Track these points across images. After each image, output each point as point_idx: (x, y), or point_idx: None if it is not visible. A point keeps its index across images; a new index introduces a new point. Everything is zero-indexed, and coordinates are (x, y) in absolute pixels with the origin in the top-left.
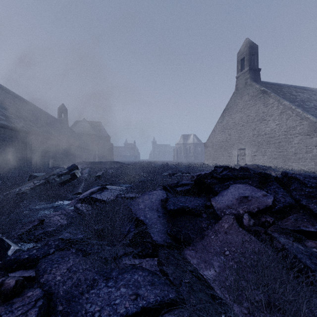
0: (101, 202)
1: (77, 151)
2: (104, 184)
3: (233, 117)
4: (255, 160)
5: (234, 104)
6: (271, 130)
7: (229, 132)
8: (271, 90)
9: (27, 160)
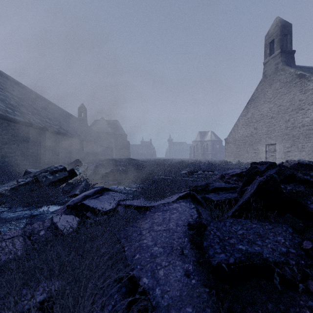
0: (94, 212)
1: (94, 149)
2: (111, 183)
3: (259, 108)
4: (289, 157)
5: (261, 93)
6: (311, 121)
7: (255, 126)
8: (309, 74)
9: (43, 157)
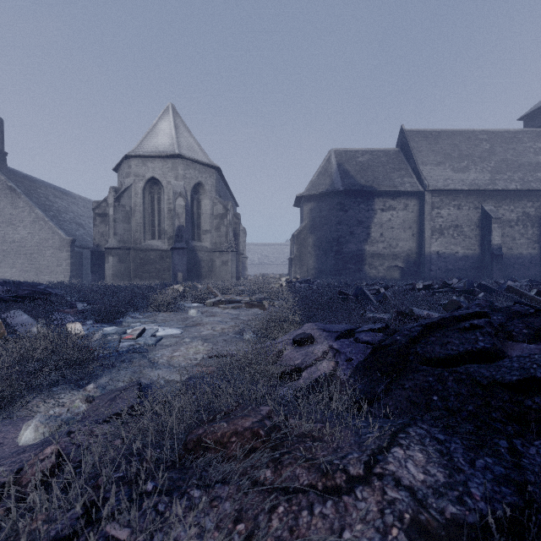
0: None
1: None
2: None
3: None
4: None
5: None
6: (22, 238)
7: None
8: (22, 188)
9: None
